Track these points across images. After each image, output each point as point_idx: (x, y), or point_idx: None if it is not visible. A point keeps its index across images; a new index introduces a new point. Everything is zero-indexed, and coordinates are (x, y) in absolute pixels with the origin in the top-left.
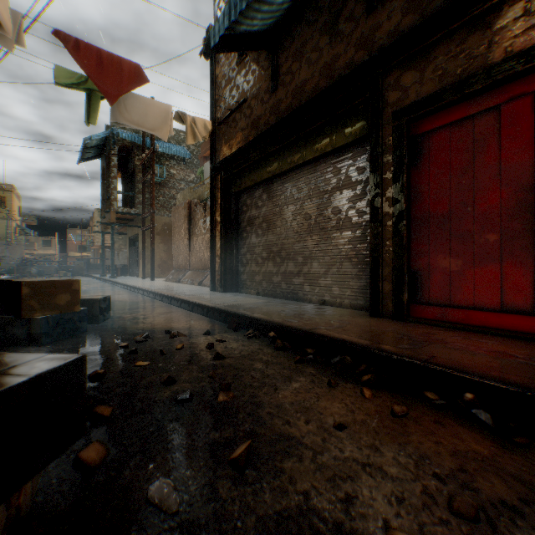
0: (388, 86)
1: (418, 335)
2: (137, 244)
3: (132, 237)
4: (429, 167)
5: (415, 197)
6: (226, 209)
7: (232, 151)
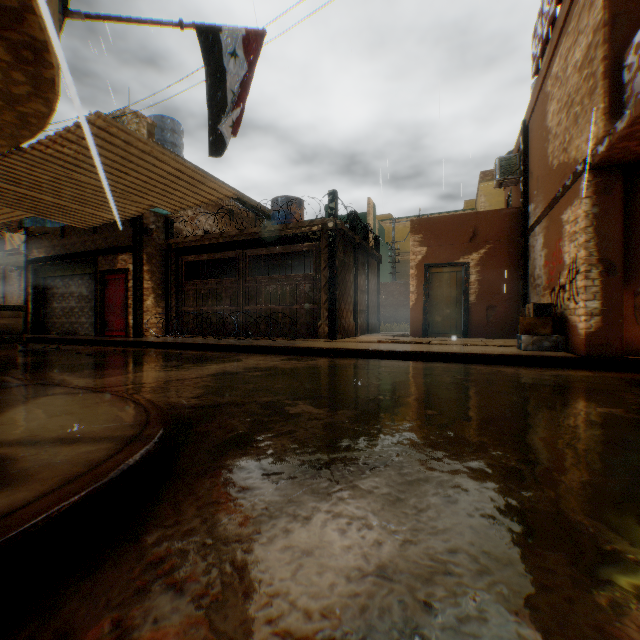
0: (100, 261)
1: (95, 337)
2: None
3: None
4: (110, 290)
5: (108, 298)
6: (38, 286)
7: (42, 255)
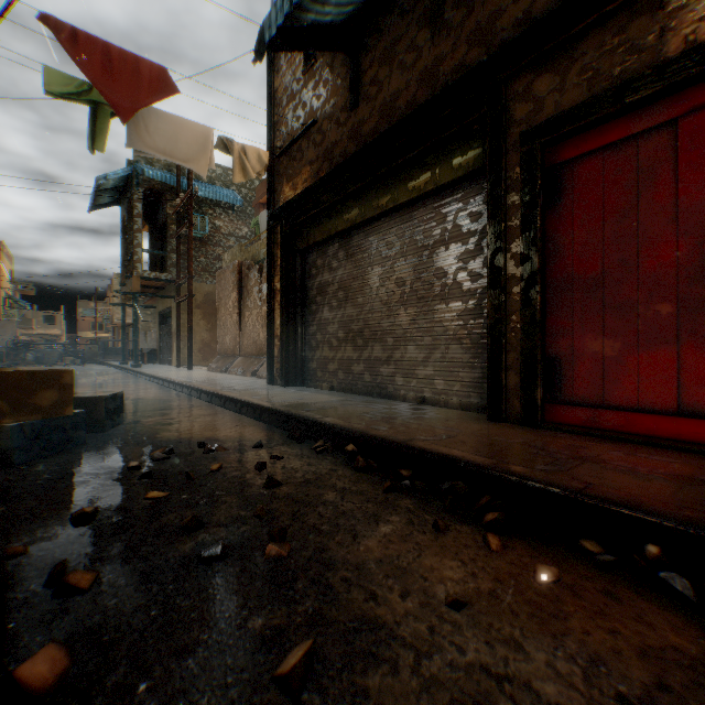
0: (514, 96)
1: (561, 449)
2: (170, 321)
3: (163, 312)
4: (572, 210)
5: (553, 253)
6: (288, 272)
7: (297, 193)
